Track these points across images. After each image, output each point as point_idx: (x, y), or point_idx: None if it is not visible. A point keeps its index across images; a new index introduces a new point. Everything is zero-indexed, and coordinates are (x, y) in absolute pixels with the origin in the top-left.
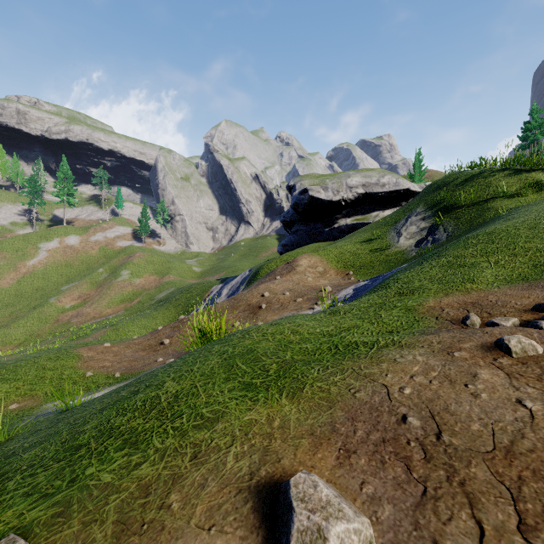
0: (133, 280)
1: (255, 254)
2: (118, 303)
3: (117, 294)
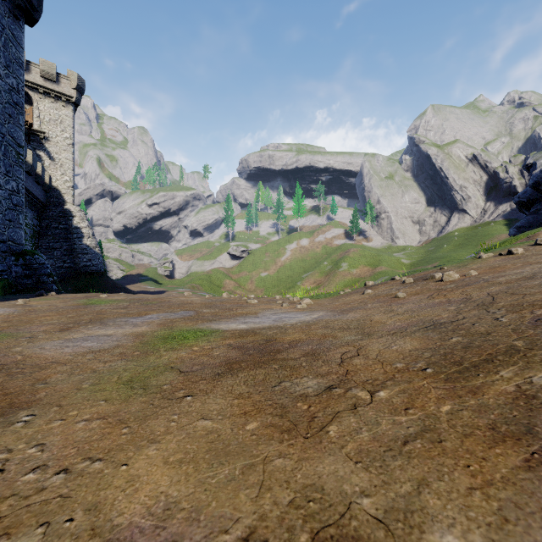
0: (350, 270)
1: (474, 243)
2: (342, 287)
3: (340, 281)
